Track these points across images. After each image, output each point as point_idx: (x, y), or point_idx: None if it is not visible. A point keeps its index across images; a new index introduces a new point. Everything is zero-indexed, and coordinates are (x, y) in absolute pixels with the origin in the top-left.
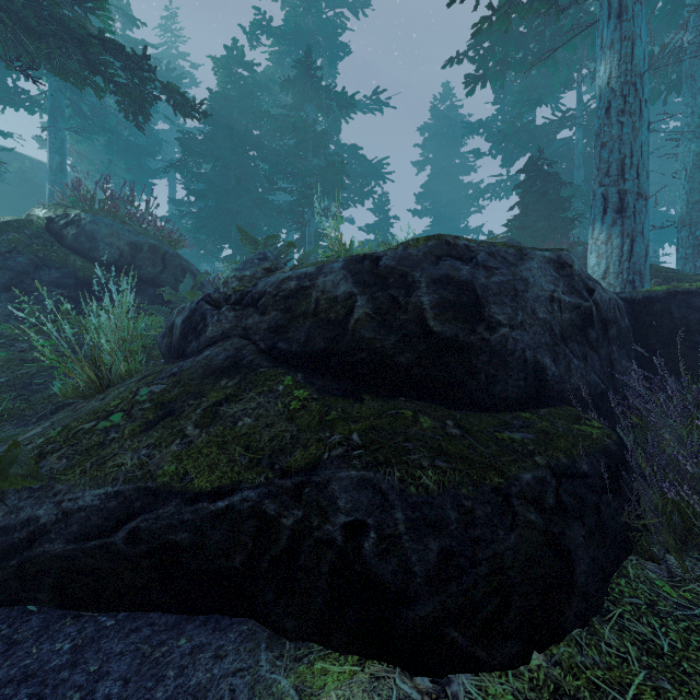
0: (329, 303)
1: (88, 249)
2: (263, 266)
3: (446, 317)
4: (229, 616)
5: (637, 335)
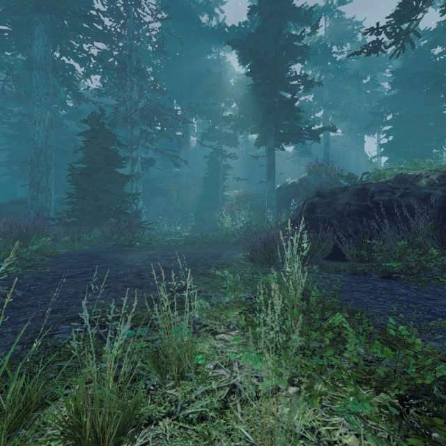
0: (299, 209)
1: (307, 188)
2: (301, 199)
3: (306, 212)
4: None
5: (441, 210)
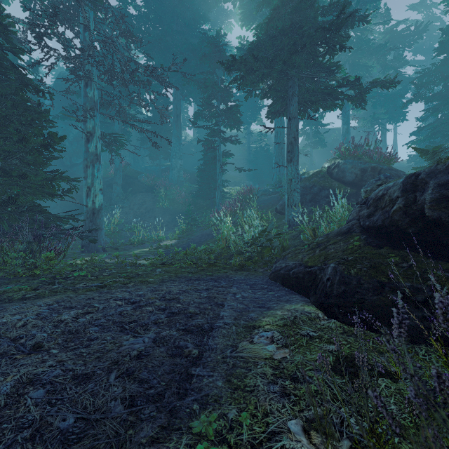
0: (389, 202)
1: (341, 177)
2: (376, 184)
3: (439, 207)
4: (306, 297)
5: None
